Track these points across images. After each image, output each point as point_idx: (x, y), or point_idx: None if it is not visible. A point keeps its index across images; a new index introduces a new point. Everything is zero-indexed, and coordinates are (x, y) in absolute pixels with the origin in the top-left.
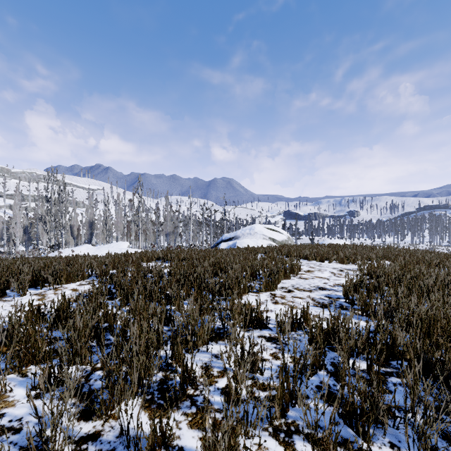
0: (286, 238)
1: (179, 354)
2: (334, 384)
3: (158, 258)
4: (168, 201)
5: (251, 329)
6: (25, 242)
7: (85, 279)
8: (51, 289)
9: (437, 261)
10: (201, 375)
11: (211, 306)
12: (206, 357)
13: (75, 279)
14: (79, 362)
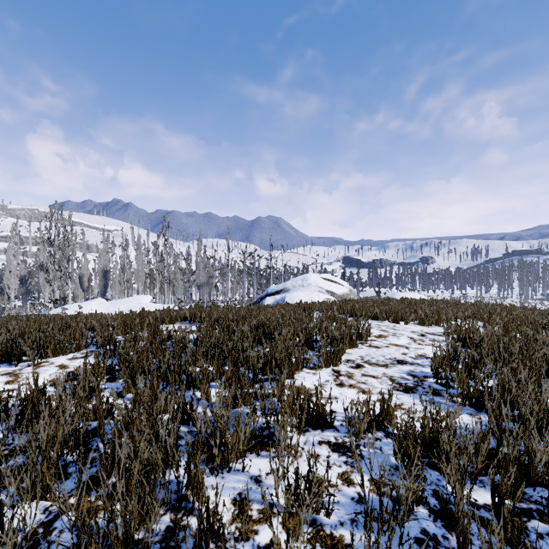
0: (347, 291)
1: (198, 482)
2: (444, 535)
3: (185, 319)
4: (200, 245)
5: (309, 429)
6: (22, 296)
7: (82, 349)
8: (31, 365)
9: (544, 321)
10: (232, 518)
11: (251, 391)
12: (242, 482)
13: (67, 350)
14: (40, 496)
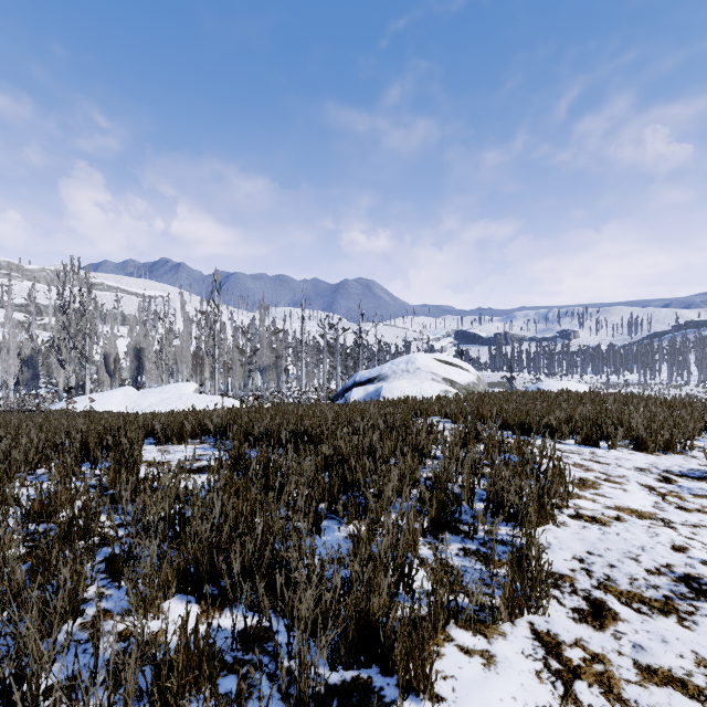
0: (475, 379)
1: None
2: None
3: (211, 432)
4: (264, 314)
5: None
6: (28, 383)
7: None
8: None
9: None
10: None
11: None
12: None
13: None
14: None
